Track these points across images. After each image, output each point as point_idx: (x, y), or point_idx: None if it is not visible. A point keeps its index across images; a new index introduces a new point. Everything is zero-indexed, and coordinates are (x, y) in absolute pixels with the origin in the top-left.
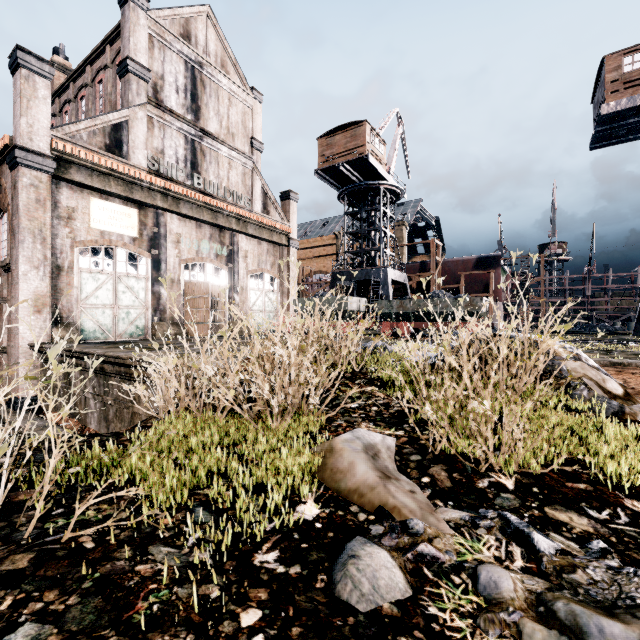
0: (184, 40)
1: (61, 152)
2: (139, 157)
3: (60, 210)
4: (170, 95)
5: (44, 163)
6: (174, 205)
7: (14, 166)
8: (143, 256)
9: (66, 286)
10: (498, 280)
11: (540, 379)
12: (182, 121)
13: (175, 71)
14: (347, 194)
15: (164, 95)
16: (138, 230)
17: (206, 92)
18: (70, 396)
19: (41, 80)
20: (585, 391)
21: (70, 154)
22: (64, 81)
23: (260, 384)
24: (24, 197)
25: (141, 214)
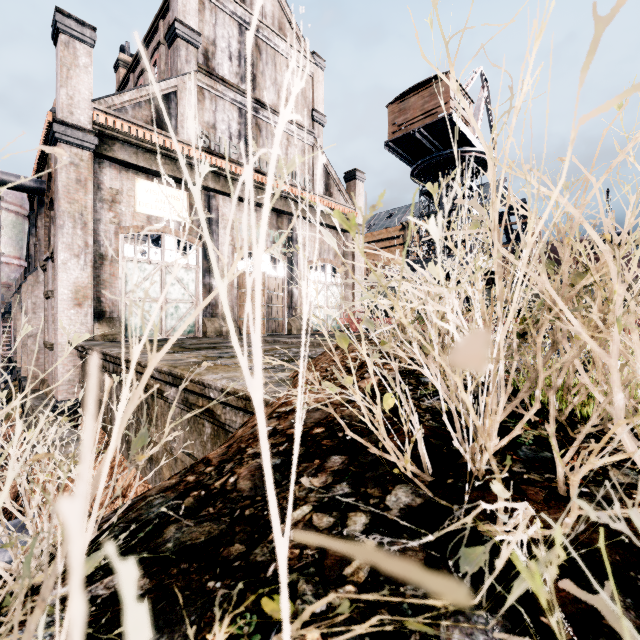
0: (238, 0)
1: (103, 126)
2: (188, 132)
3: (103, 192)
4: (222, 63)
5: (84, 139)
6: (227, 186)
7: (55, 144)
8: (193, 244)
9: (110, 277)
10: (627, 265)
11: None
12: (235, 91)
13: (228, 35)
14: (422, 169)
15: (216, 63)
16: (188, 215)
17: (262, 59)
18: (100, 404)
19: (82, 47)
20: None
21: (112, 128)
22: (125, 73)
23: None
24: (64, 177)
25: (191, 197)
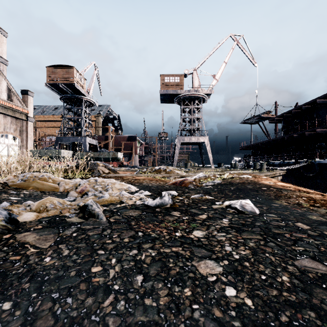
0: None
1: None
2: None
3: None
4: None
5: None
6: None
7: None
8: None
9: None
10: (136, 146)
11: (91, 170)
12: None
13: None
14: (65, 98)
15: None
16: None
17: None
18: None
19: None
20: (96, 171)
21: None
22: None
23: (3, 167)
24: None
25: None
